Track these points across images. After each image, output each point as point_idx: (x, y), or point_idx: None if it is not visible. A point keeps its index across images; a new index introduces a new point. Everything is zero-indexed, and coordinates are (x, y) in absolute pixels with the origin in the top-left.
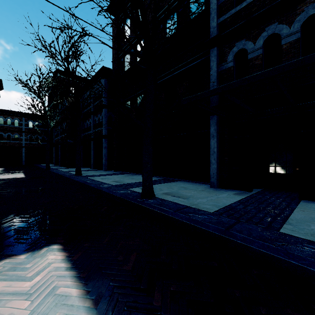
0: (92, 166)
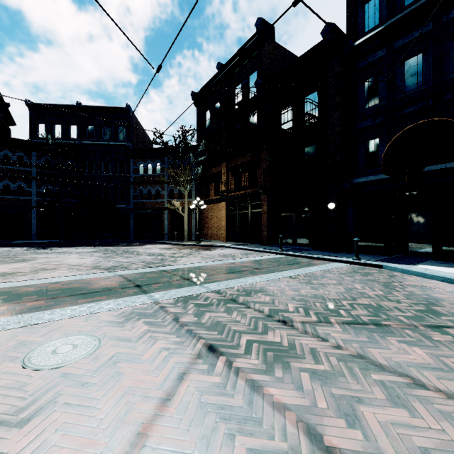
0: None
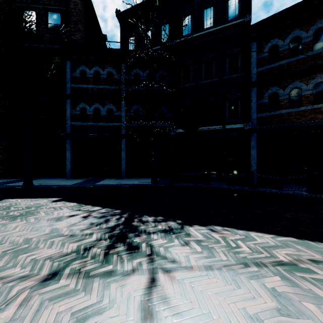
0: None
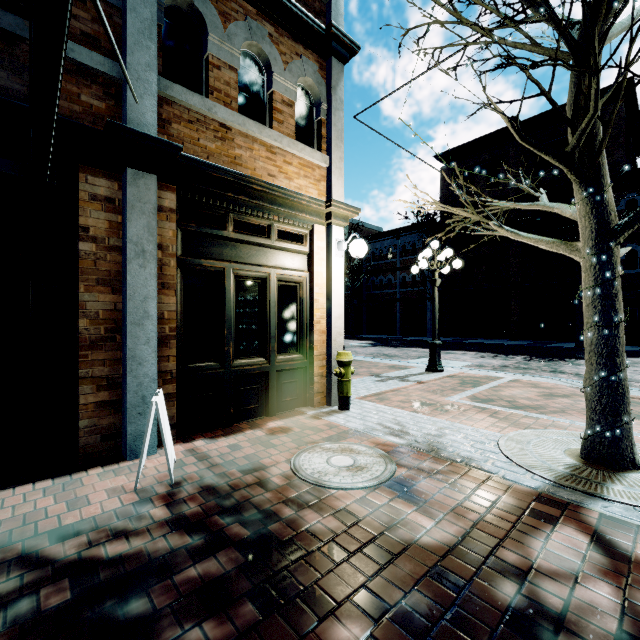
0: (399, 332)
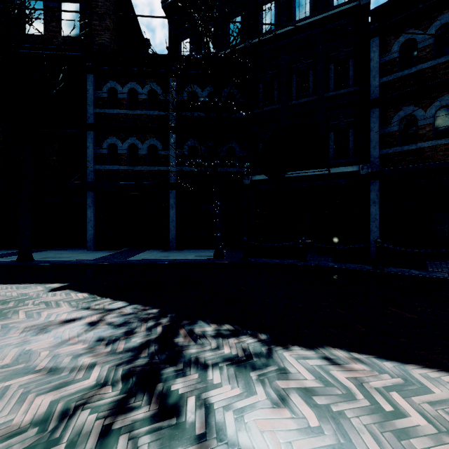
0: None
